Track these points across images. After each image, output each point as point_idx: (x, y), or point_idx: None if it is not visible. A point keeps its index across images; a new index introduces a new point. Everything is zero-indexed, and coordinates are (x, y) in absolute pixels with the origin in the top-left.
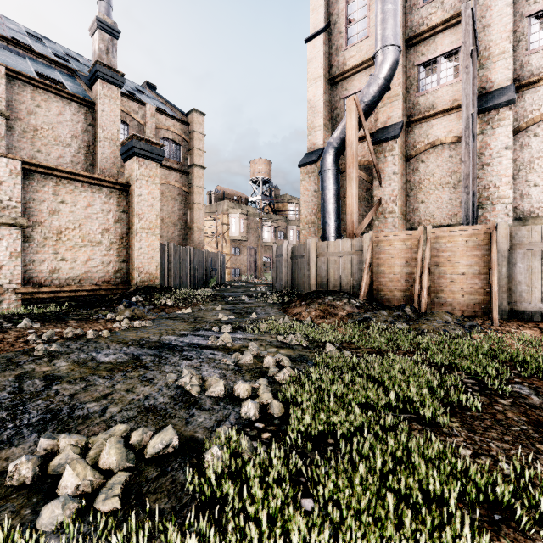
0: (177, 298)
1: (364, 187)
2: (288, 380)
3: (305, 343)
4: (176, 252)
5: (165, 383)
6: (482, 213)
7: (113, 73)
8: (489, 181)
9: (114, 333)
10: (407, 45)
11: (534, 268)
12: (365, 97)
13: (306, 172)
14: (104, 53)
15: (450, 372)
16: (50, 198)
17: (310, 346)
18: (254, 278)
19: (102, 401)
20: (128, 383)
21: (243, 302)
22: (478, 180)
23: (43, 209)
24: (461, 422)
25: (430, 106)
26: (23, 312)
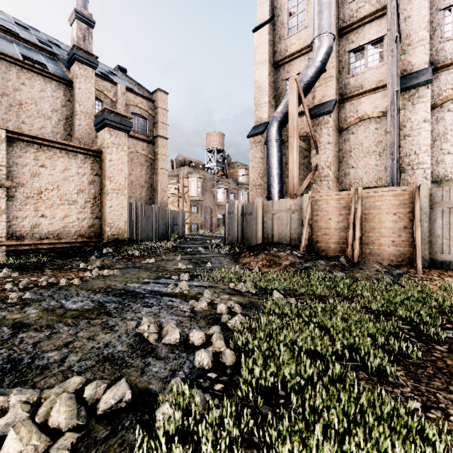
0: (143, 249)
1: (303, 154)
2: (239, 327)
3: (254, 290)
4: (143, 210)
5: (125, 330)
6: (404, 176)
7: (88, 56)
8: (410, 149)
9: (84, 281)
10: (340, 34)
11: (451, 223)
12: (304, 78)
13: (254, 142)
14: (81, 39)
15: (387, 318)
16: (31, 163)
17: (258, 293)
18: (210, 232)
19: (63, 350)
20: (90, 330)
21: (200, 253)
22: (401, 148)
23: (25, 172)
24: (405, 371)
25: (359, 86)
26: (6, 262)
